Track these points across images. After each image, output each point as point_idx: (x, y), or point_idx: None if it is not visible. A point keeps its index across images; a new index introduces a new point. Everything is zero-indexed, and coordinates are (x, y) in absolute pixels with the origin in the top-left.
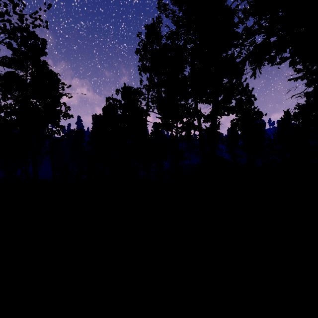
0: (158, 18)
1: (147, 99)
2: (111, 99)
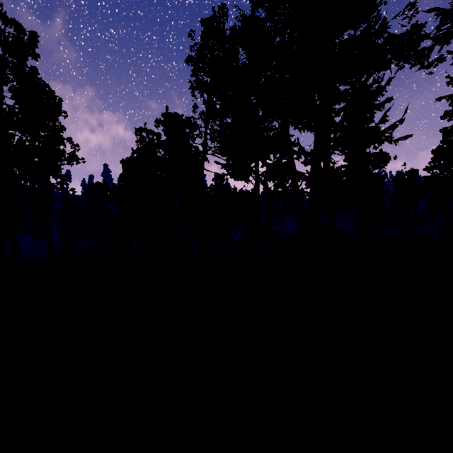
0: (221, 8)
1: (205, 135)
2: (143, 130)
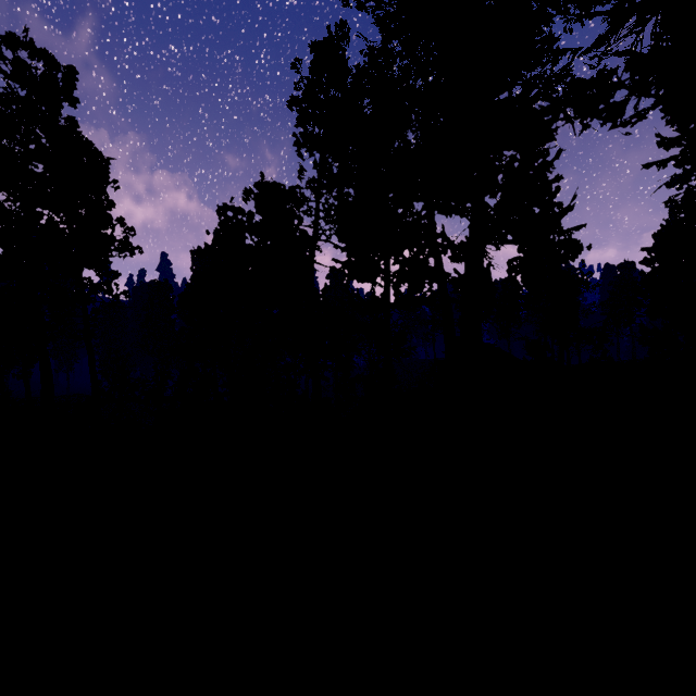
0: (340, 27)
1: (316, 213)
2: (228, 208)
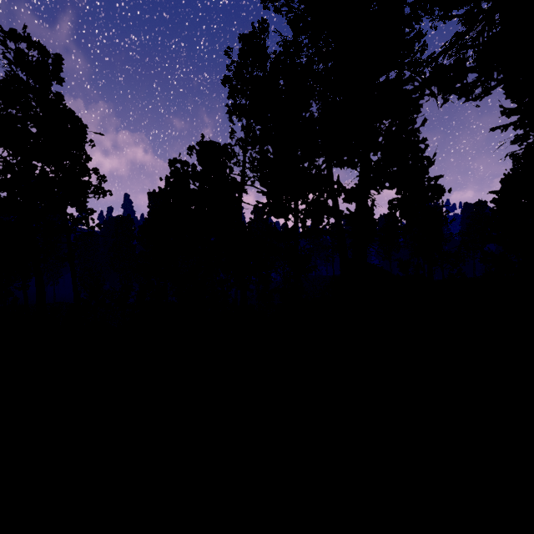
0: (261, 23)
1: (243, 164)
2: (177, 161)
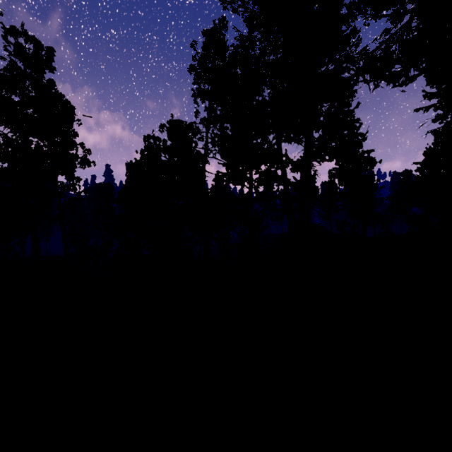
0: (221, 20)
1: (206, 139)
2: (151, 137)
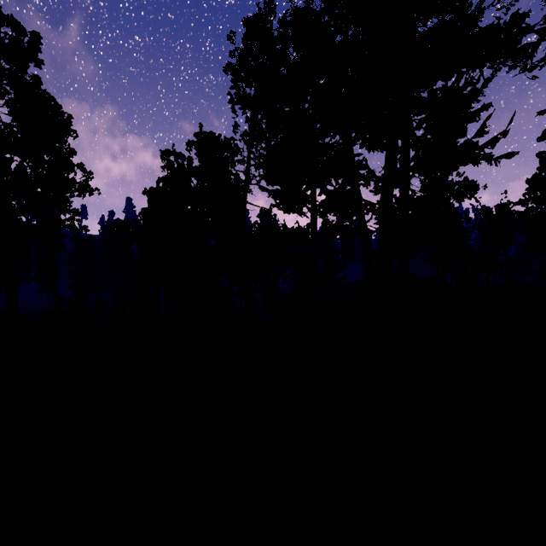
0: (268, 4)
1: (248, 161)
2: (170, 153)
